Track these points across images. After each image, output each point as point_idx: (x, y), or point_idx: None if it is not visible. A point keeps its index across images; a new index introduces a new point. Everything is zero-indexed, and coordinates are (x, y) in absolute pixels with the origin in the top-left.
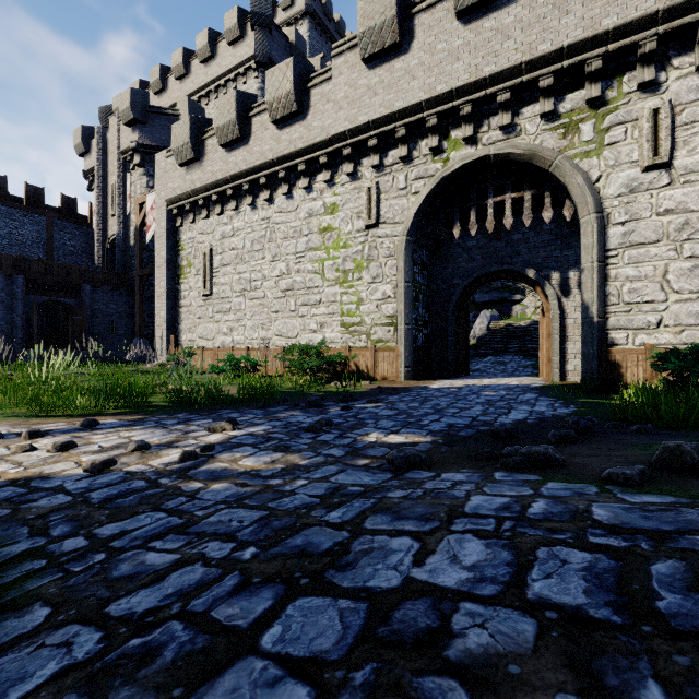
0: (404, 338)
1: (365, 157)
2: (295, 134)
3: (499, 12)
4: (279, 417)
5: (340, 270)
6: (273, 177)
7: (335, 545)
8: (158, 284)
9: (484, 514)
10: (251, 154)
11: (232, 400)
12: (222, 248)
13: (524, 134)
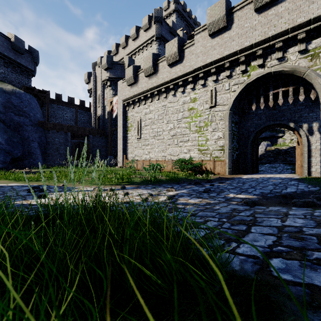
0: (228, 155)
1: (209, 77)
2: (177, 69)
3: (276, 6)
4: (187, 187)
5: (197, 126)
6: (167, 88)
7: (251, 219)
8: (119, 134)
9: (298, 214)
10: (158, 79)
11: (162, 181)
12: (145, 118)
13: (289, 61)
